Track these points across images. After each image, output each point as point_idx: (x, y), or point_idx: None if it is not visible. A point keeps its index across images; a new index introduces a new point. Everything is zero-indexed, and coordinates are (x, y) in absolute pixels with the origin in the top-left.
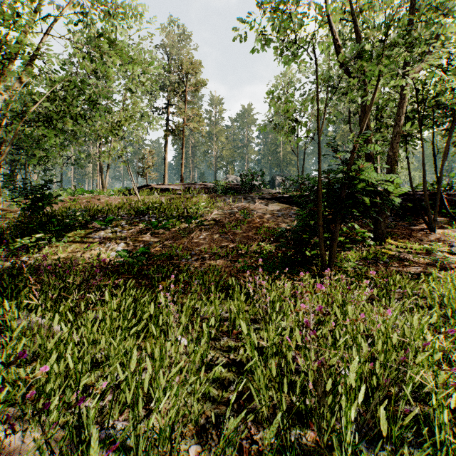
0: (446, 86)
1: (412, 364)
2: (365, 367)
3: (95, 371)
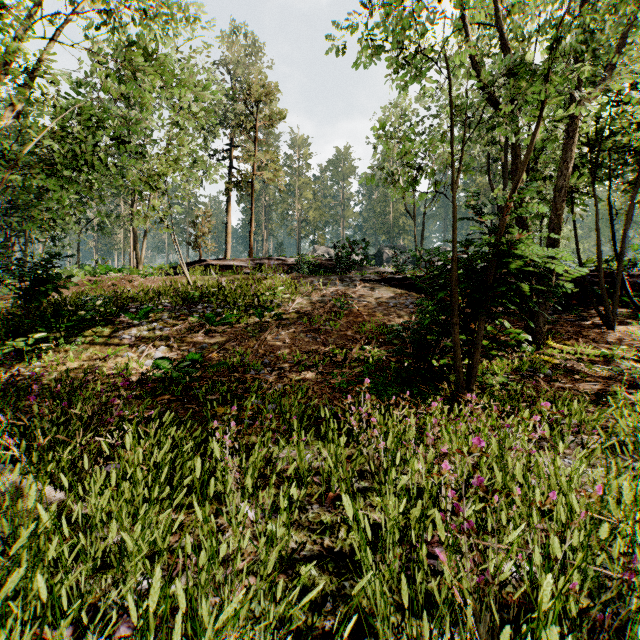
0: (632, 120)
1: (617, 556)
2: (570, 601)
3: (103, 576)
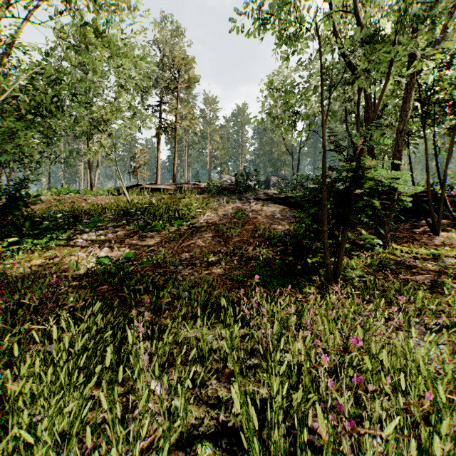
0: (454, 80)
1: None
2: None
3: None
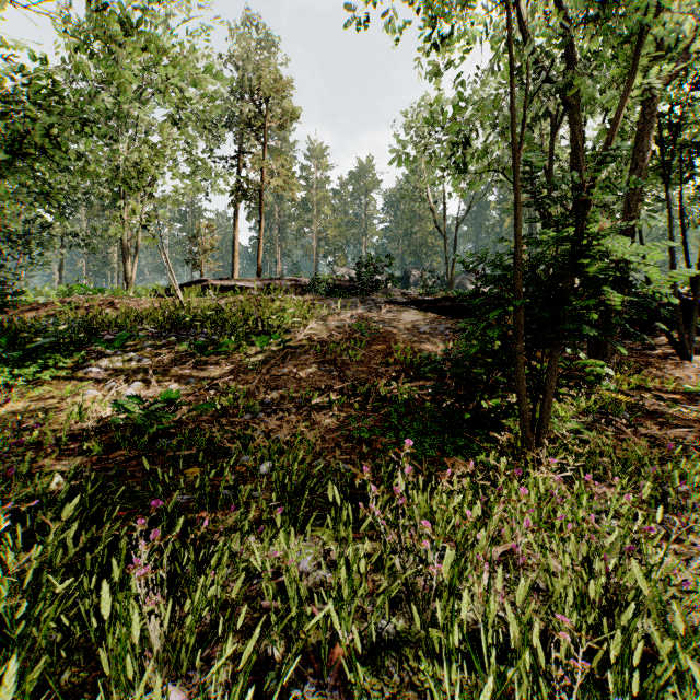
0: None
1: None
2: None
3: None
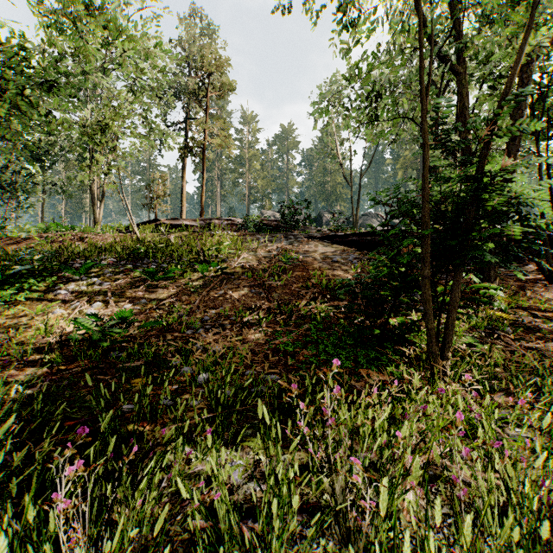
0: None
1: None
2: None
3: None
